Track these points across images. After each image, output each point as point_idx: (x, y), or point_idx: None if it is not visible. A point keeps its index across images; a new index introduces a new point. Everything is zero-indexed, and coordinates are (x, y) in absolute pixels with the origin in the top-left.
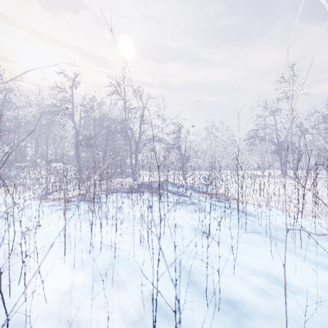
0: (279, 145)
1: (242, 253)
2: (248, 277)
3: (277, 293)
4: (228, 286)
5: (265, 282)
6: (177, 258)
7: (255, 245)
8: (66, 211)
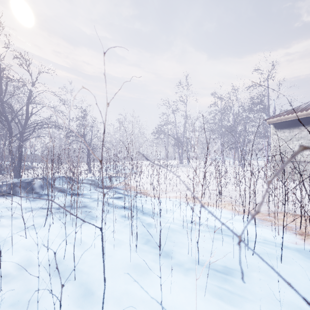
0: (177, 139)
1: None
2: None
3: None
4: None
5: None
6: None
7: (145, 279)
8: None
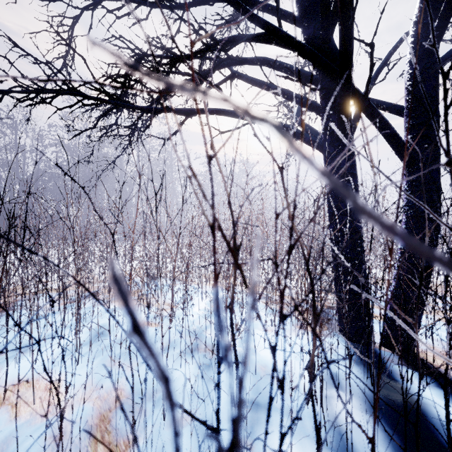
0: None
1: None
2: None
3: None
4: None
5: None
6: None
7: None
8: None
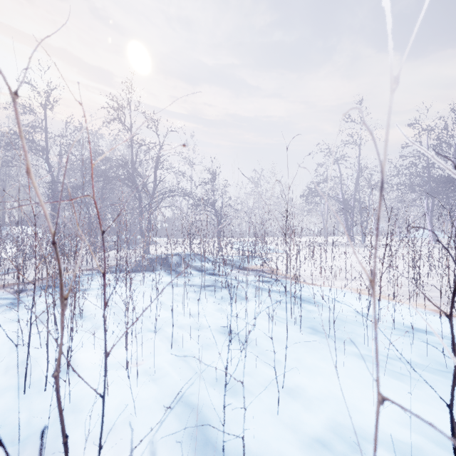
0: (344, 204)
1: (294, 371)
2: (301, 417)
3: (347, 448)
4: (267, 444)
5: (327, 425)
6: (144, 437)
7: (314, 353)
8: (10, 310)
